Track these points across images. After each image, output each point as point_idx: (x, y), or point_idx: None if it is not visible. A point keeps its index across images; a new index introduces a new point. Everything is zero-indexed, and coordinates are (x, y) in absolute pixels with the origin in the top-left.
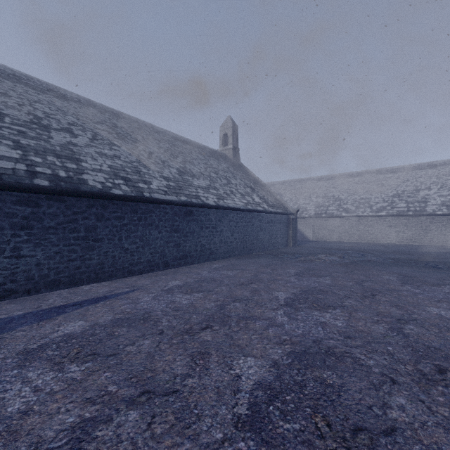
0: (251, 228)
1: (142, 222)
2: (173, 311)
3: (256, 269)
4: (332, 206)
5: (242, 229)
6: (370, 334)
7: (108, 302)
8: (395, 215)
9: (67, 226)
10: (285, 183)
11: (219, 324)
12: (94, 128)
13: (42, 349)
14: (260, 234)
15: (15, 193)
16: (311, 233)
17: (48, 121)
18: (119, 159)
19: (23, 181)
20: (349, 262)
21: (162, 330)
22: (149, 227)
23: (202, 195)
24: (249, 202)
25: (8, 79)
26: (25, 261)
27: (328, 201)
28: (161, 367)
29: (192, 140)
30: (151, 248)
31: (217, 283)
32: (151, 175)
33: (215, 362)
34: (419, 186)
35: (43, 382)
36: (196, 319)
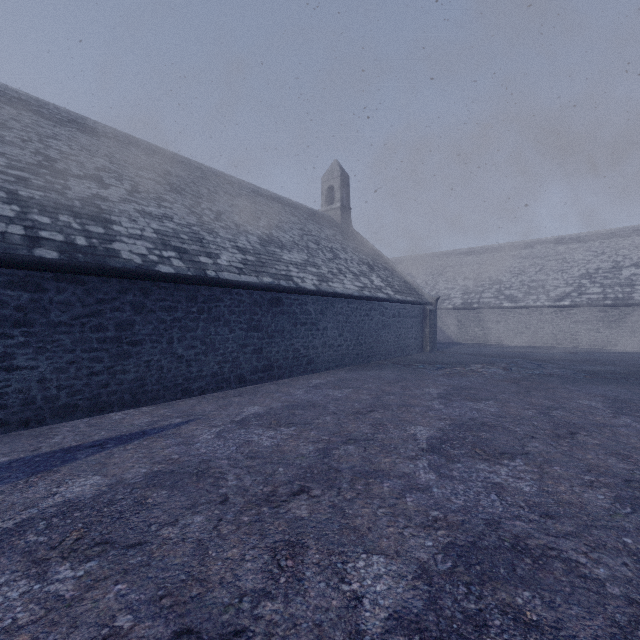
0: (369, 325)
1: (204, 315)
2: (246, 460)
3: (379, 388)
4: (489, 292)
5: (355, 326)
6: (585, 509)
7: (146, 442)
8: (585, 305)
9: (88, 322)
10: (418, 259)
11: (322, 485)
12: (136, 176)
13: (20, 531)
14: (382, 333)
15: (5, 270)
16: (456, 331)
17: (65, 164)
18: (172, 221)
19: (17, 251)
20: (520, 377)
21: (226, 496)
22: (215, 323)
23: (296, 274)
24: (365, 286)
25: (10, 105)
26: (21, 376)
27: (482, 285)
28: (217, 573)
29: (281, 196)
30: (218, 355)
31: (318, 409)
32: (219, 245)
33: (314, 565)
34: (621, 262)
35: (3, 604)
36: (283, 475)
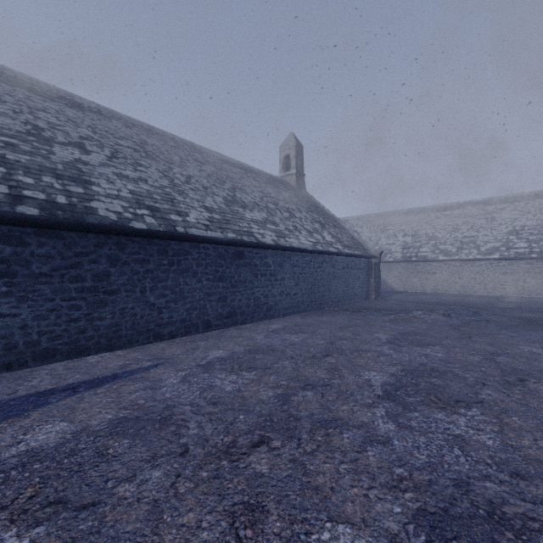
0: (321, 276)
1: (174, 267)
2: (208, 406)
3: (331, 333)
4: (426, 247)
5: (309, 277)
6: None
7: (115, 386)
8: (512, 258)
9: (67, 273)
10: (363, 219)
11: (282, 435)
12: (115, 144)
13: None
14: (333, 283)
15: None
16: (397, 281)
17: (52, 133)
18: (146, 184)
19: (0, 208)
20: (460, 323)
21: (187, 447)
22: (184, 274)
23: (257, 231)
24: (318, 242)
25: (6, 82)
26: (4, 323)
27: (420, 240)
28: None
29: (244, 164)
30: (187, 303)
31: (277, 354)
32: (188, 204)
33: (275, 536)
34: None
35: None
36: (244, 423)
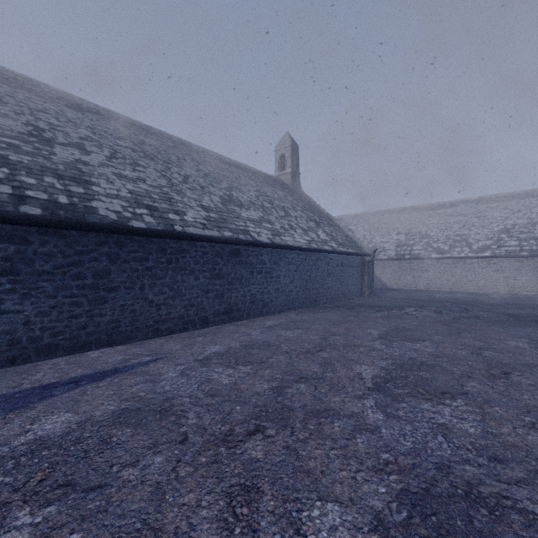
0: (316, 273)
1: (172, 265)
2: (206, 398)
3: (325, 329)
4: (419, 245)
5: (304, 274)
6: (532, 453)
7: (117, 379)
8: (503, 256)
9: (68, 271)
10: (357, 217)
11: (276, 424)
12: (114, 144)
13: None
14: (327, 281)
15: None
16: (390, 279)
17: (52, 134)
18: (144, 183)
19: (4, 207)
20: (450, 319)
21: (186, 435)
22: (182, 272)
23: (253, 229)
24: (313, 240)
25: (7, 84)
26: (8, 319)
27: (413, 239)
28: (173, 522)
29: (240, 163)
30: (184, 300)
31: (272, 349)
32: (186, 203)
33: (269, 513)
34: (535, 218)
35: None
36: (240, 413)
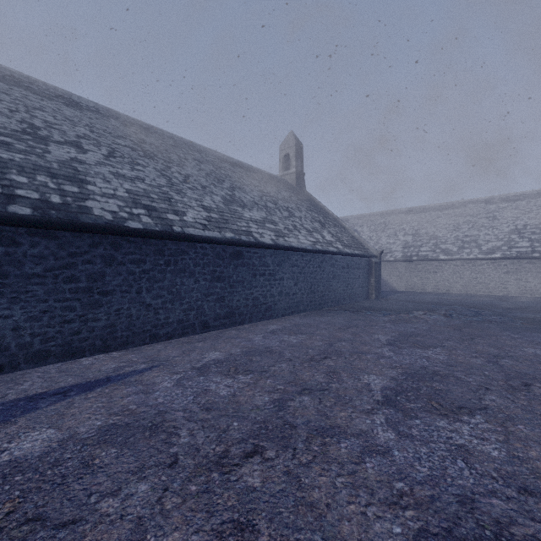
0: (321, 276)
1: (171, 267)
2: (202, 412)
3: (331, 334)
4: (426, 246)
5: (309, 277)
6: None
7: (108, 390)
8: (514, 258)
9: (61, 273)
10: (363, 218)
11: (276, 445)
12: (113, 143)
13: None
14: (333, 283)
15: None
16: (397, 281)
17: (48, 131)
18: (143, 183)
19: None
20: (461, 324)
21: (176, 457)
22: (181, 274)
23: (256, 230)
24: (318, 241)
25: (3, 81)
26: None
27: (420, 240)
28: None
29: (244, 163)
30: (184, 303)
31: (275, 356)
32: (186, 203)
33: None
34: None
35: None
36: (237, 431)
